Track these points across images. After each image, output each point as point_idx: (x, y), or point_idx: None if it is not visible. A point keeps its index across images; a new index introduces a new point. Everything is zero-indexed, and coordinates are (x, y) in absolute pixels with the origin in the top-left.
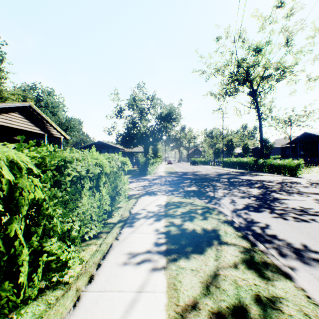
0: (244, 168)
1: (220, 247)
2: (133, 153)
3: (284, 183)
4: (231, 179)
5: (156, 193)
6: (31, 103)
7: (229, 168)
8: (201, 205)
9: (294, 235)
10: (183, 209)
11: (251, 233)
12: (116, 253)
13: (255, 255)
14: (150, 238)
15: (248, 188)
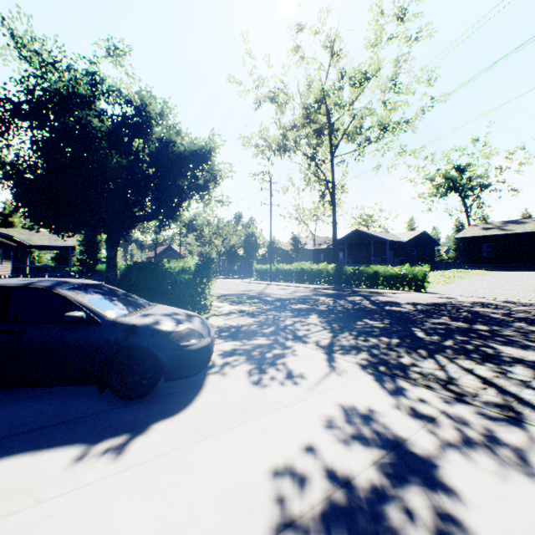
0: (313, 282)
1: None
2: (27, 249)
3: (492, 307)
4: (395, 305)
5: None
6: None
7: (278, 281)
8: None
9: None
10: None
11: None
12: None
13: None
14: None
15: None
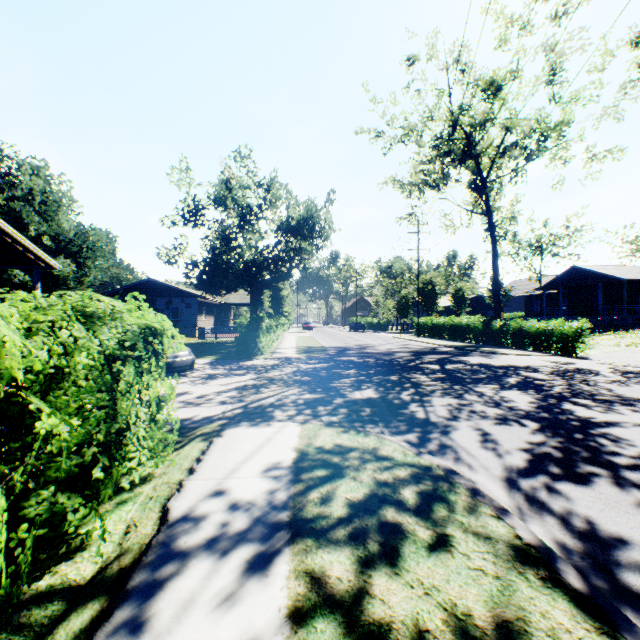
0: (462, 339)
1: None
2: (230, 306)
3: (566, 374)
4: (445, 364)
5: (270, 412)
6: None
7: (431, 337)
8: (406, 459)
9: None
10: (353, 485)
11: None
12: None
13: None
14: None
15: (498, 388)
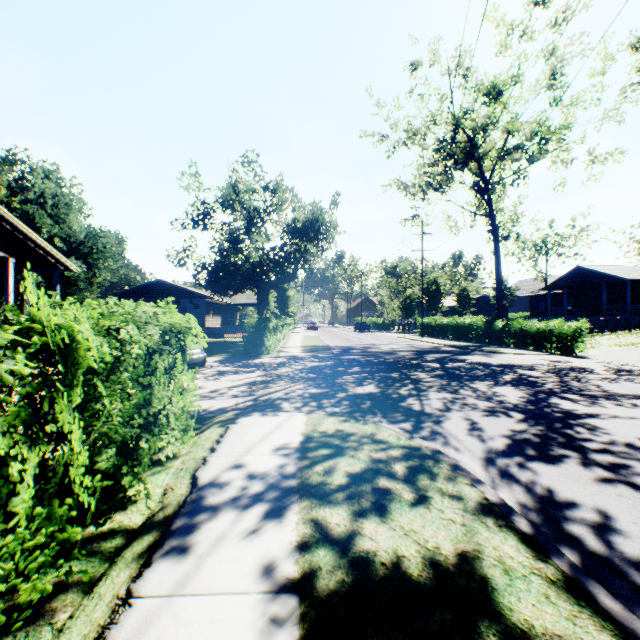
0: (465, 338)
1: None
2: (237, 306)
3: (561, 372)
4: (446, 362)
5: (279, 404)
6: None
7: (434, 337)
8: (399, 442)
9: None
10: (352, 461)
11: (576, 554)
12: None
13: None
14: (239, 623)
15: (492, 385)
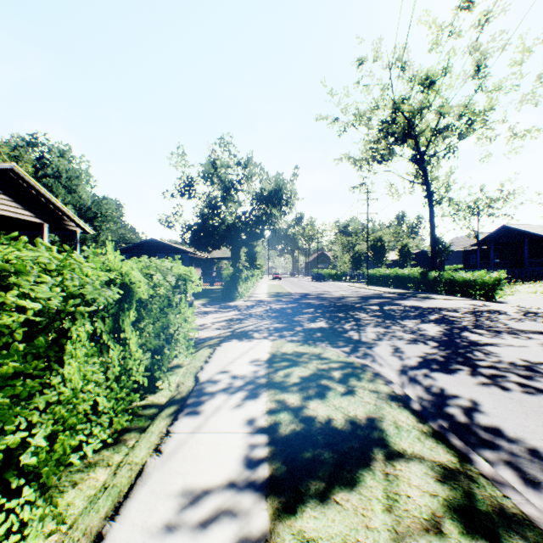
0: (404, 287)
1: (391, 468)
2: (214, 260)
3: (478, 313)
4: (384, 305)
5: (251, 334)
6: (14, 165)
7: (378, 286)
8: (339, 359)
9: (534, 426)
10: (303, 370)
11: (447, 423)
12: (149, 497)
13: (477, 492)
14: (234, 445)
15: (418, 322)
